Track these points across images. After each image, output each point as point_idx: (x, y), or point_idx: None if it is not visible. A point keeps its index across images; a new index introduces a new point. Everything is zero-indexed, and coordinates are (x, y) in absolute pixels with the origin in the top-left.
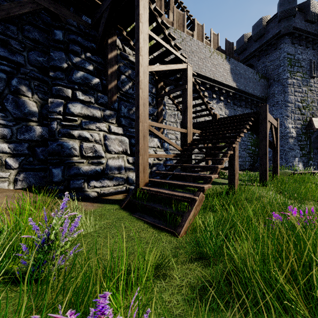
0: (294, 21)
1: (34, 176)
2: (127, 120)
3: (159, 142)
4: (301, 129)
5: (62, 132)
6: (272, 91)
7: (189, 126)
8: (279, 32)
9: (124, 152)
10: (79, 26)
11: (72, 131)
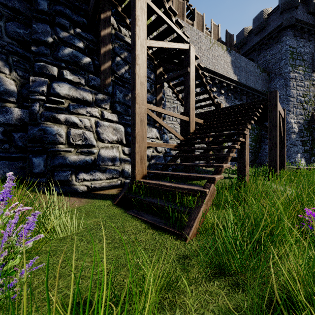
0: (296, 13)
1: (10, 166)
2: (122, 106)
3: (158, 133)
4: (303, 125)
5: (45, 116)
6: (273, 85)
7: (192, 114)
8: (281, 24)
9: (119, 142)
10: None
11: (57, 115)
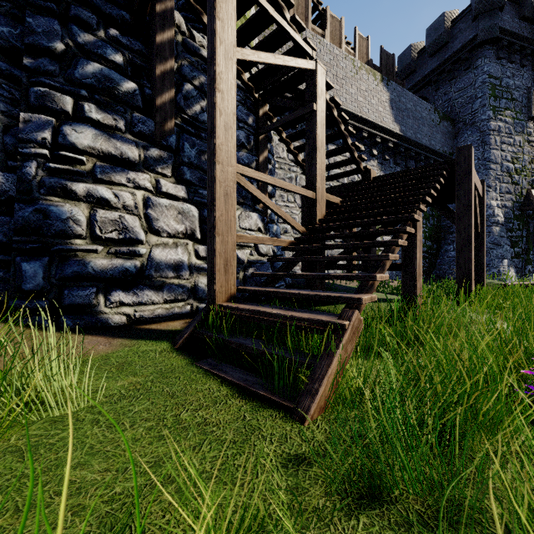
0: (501, 18)
1: None
2: (196, 172)
3: (260, 221)
4: (513, 210)
5: (47, 185)
6: (462, 142)
7: (320, 186)
8: (475, 38)
9: (189, 235)
10: None
11: (71, 184)
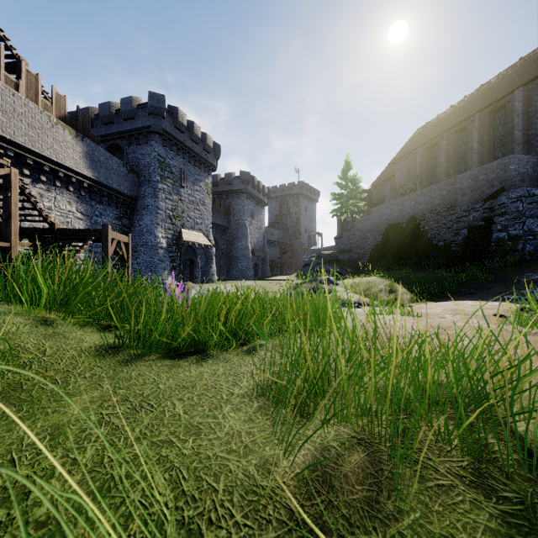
0: (164, 123)
1: None
2: None
3: None
4: (173, 240)
5: None
6: (143, 191)
7: (14, 239)
8: (150, 127)
9: None
10: None
11: None
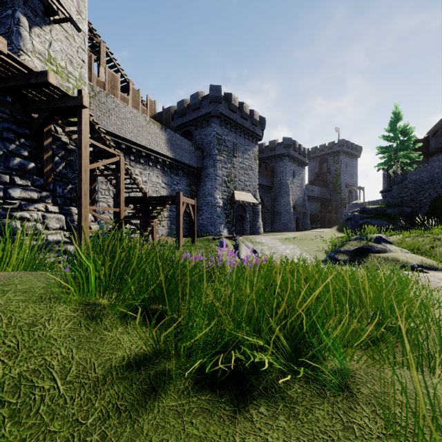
0: (221, 107)
1: None
2: (62, 199)
3: (93, 217)
4: (227, 200)
5: (4, 215)
6: (206, 163)
7: (122, 206)
8: (211, 112)
9: (62, 228)
10: (11, 113)
11: (14, 214)
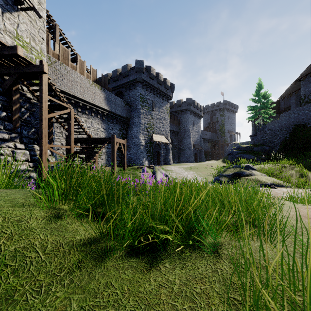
0: (143, 76)
1: None
2: (27, 139)
3: (50, 152)
4: (148, 141)
5: None
6: (133, 114)
7: (72, 144)
8: (136, 79)
9: (27, 160)
10: None
11: None
